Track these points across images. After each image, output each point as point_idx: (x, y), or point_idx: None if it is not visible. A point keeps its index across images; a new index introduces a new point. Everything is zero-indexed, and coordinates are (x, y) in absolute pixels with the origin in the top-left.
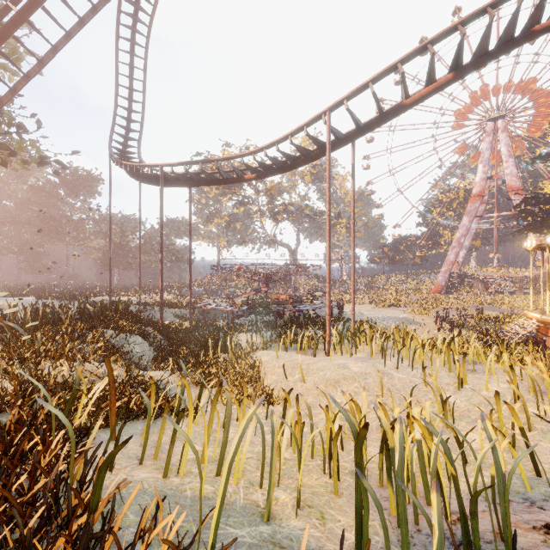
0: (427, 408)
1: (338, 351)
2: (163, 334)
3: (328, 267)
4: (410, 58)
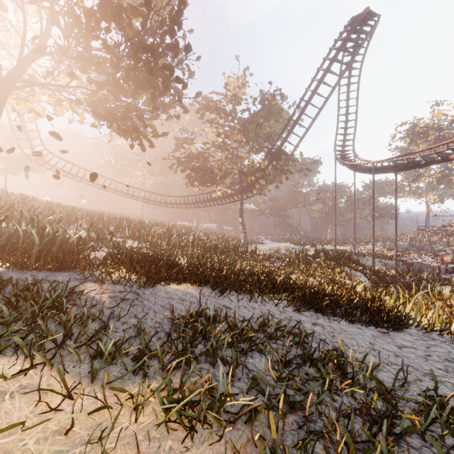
0: None
1: None
2: (375, 275)
3: None
4: None
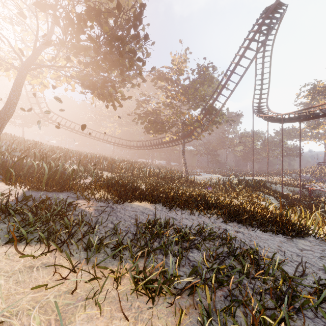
0: None
1: None
2: (284, 198)
3: None
4: None
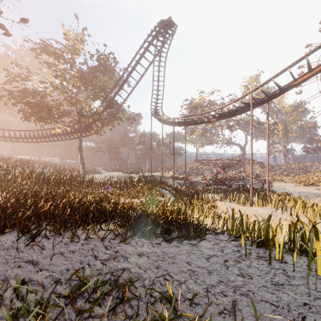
0: (274, 221)
1: (257, 205)
2: (175, 191)
3: (251, 165)
4: (294, 64)
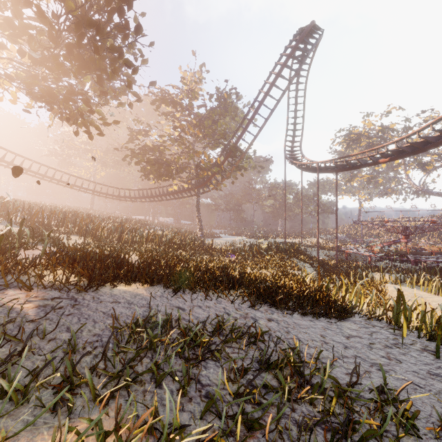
0: None
1: None
2: (320, 265)
3: None
4: None
